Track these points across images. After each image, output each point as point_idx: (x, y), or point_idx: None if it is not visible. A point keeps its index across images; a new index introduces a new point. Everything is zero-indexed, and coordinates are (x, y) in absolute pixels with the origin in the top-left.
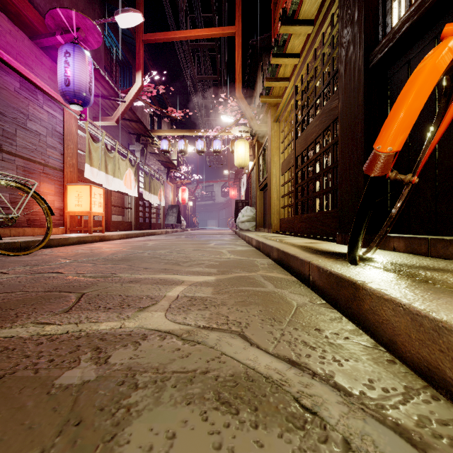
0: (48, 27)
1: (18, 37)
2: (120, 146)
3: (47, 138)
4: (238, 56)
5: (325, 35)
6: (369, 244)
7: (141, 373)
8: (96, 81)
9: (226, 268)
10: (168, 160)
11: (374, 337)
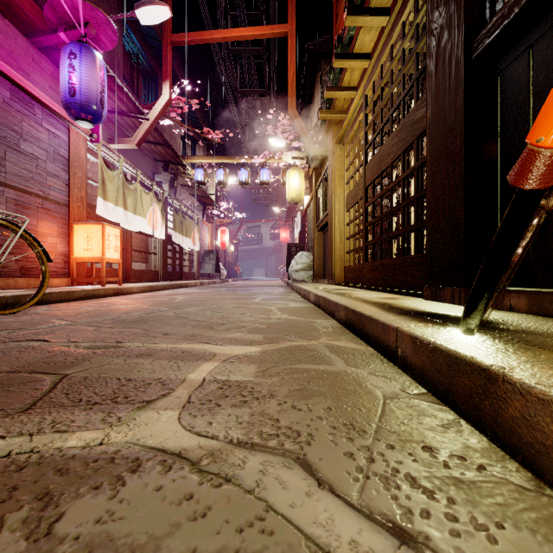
0: (48, 21)
1: (9, 34)
2: (143, 176)
3: (47, 163)
4: (291, 62)
5: (405, 25)
6: None
7: None
8: (111, 93)
9: (276, 334)
10: (204, 194)
11: (533, 468)
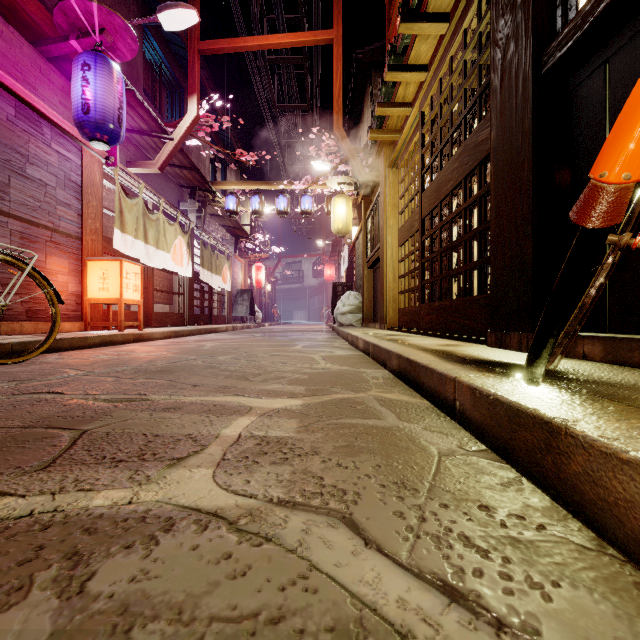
0: (58, 27)
1: (14, 42)
2: (166, 205)
3: (56, 190)
4: (336, 73)
5: (467, 34)
6: None
7: (146, 621)
8: (130, 109)
9: (320, 385)
10: (237, 225)
11: (595, 527)
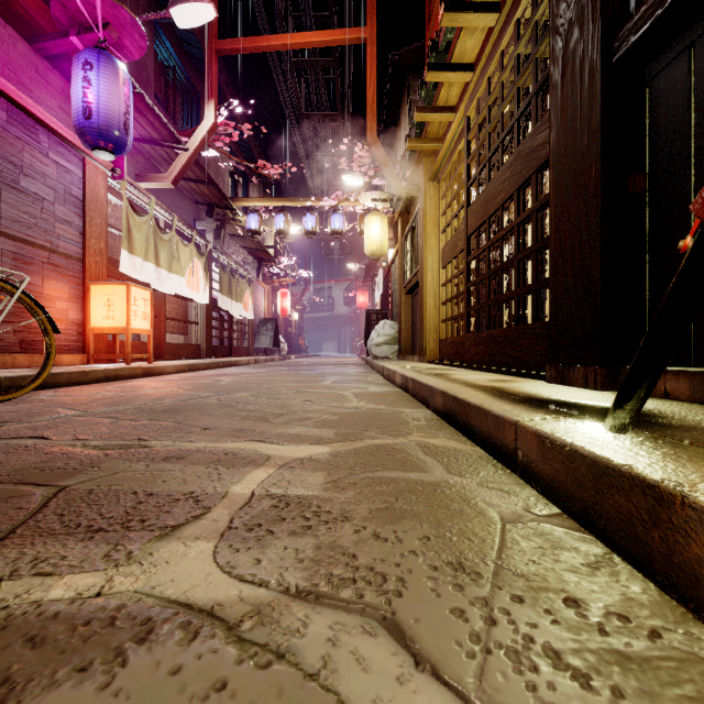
0: (56, 21)
1: (6, 38)
2: (181, 223)
3: (55, 206)
4: (370, 76)
5: (521, 24)
6: (613, 384)
7: None
8: (139, 115)
9: (352, 428)
10: (260, 246)
11: None
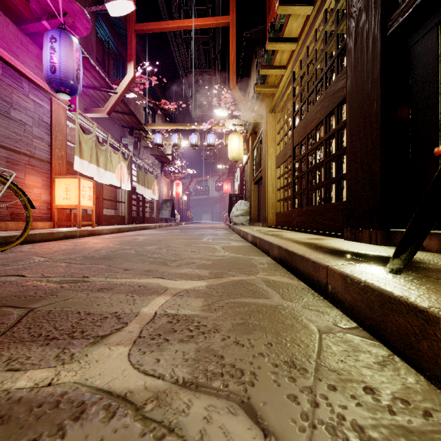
0: (33, 11)
1: (2, 22)
2: (112, 139)
3: (33, 128)
4: (232, 46)
5: (327, 12)
6: (387, 241)
7: None
8: (86, 71)
9: (220, 269)
10: (162, 154)
11: None
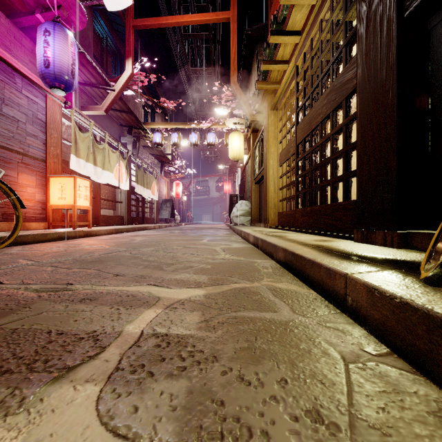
0: (27, 4)
1: None
2: (110, 138)
3: (26, 125)
4: (232, 42)
5: (334, 0)
6: (405, 244)
7: None
8: (83, 67)
9: (220, 274)
10: (162, 154)
11: None
